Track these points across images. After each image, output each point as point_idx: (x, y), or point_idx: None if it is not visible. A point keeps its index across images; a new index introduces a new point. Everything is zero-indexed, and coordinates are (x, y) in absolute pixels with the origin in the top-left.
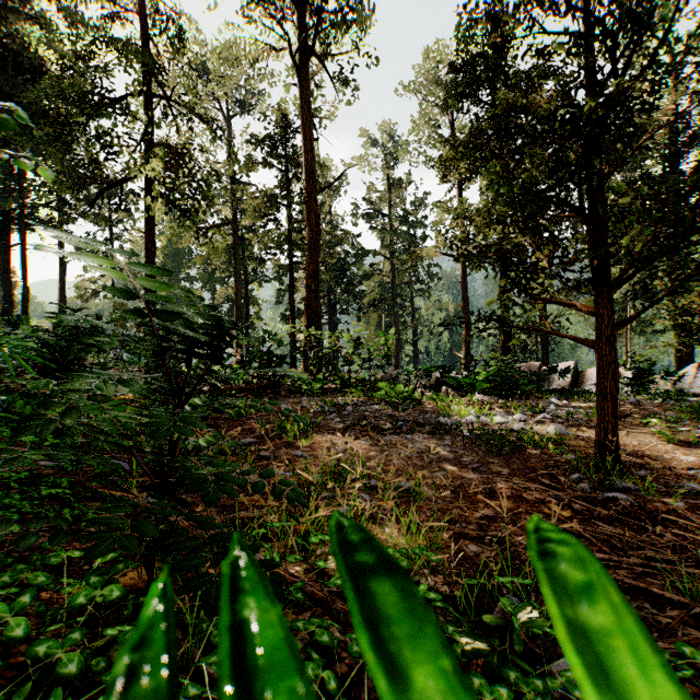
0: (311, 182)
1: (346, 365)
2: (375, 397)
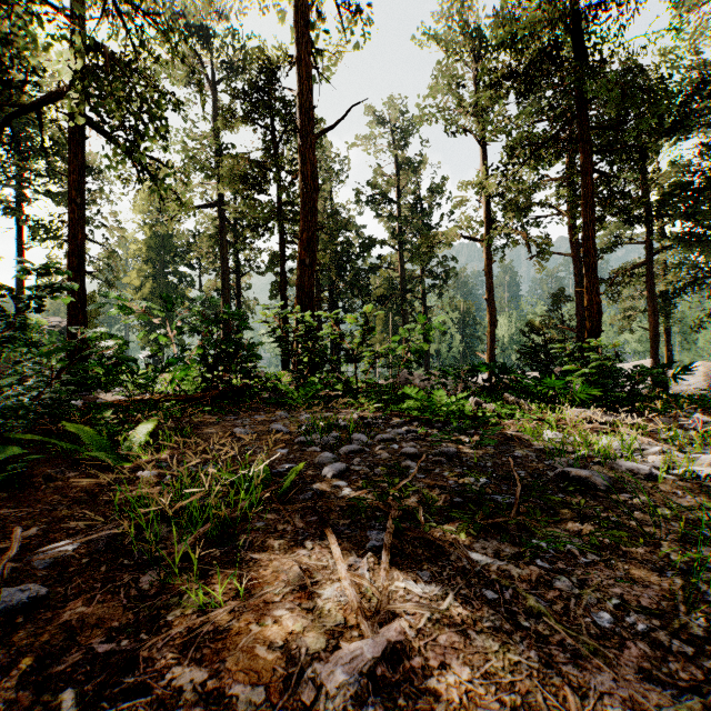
0: (304, 122)
1: (351, 362)
2: (398, 411)
